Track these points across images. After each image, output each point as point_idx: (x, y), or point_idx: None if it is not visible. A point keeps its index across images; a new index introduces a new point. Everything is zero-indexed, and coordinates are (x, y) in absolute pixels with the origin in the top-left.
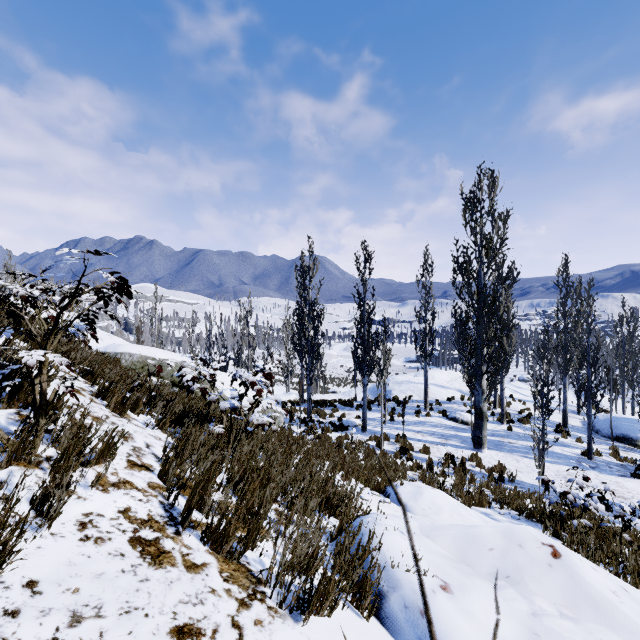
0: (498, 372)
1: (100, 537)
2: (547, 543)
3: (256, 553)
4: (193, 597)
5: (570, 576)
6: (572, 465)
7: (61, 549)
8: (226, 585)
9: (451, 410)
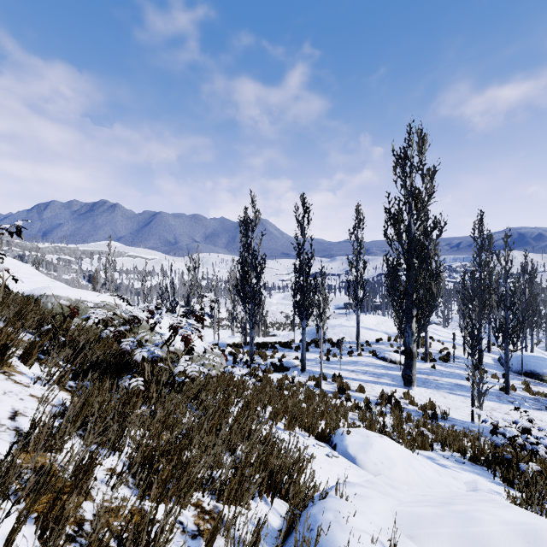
0: (427, 315)
1: None
2: None
3: None
4: None
5: None
6: (493, 400)
7: None
8: None
9: (380, 350)
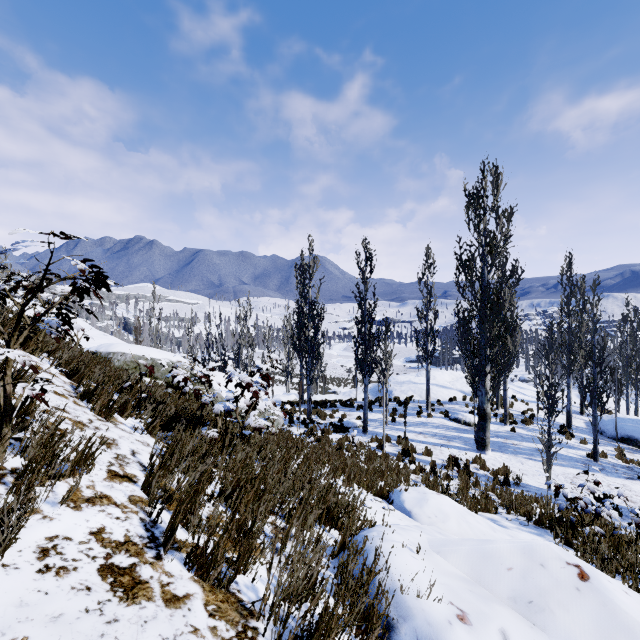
0: (502, 372)
1: (64, 567)
2: (572, 563)
3: (248, 578)
4: None
5: (602, 602)
6: (578, 467)
7: (12, 585)
8: (211, 622)
9: (453, 411)
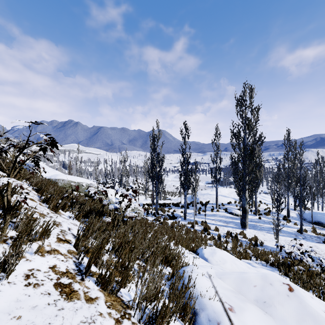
0: (254, 189)
1: (37, 283)
2: (286, 283)
3: (126, 290)
4: (89, 318)
5: (299, 302)
6: (292, 237)
7: (13, 291)
8: (108, 310)
9: (229, 208)
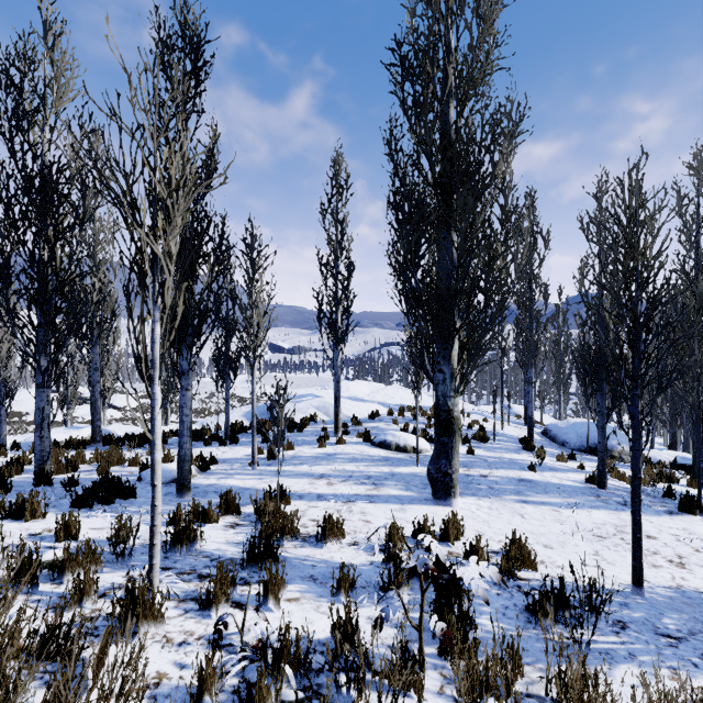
0: (491, 321)
1: None
2: None
3: None
4: None
5: None
6: (599, 506)
7: None
8: None
9: (377, 431)
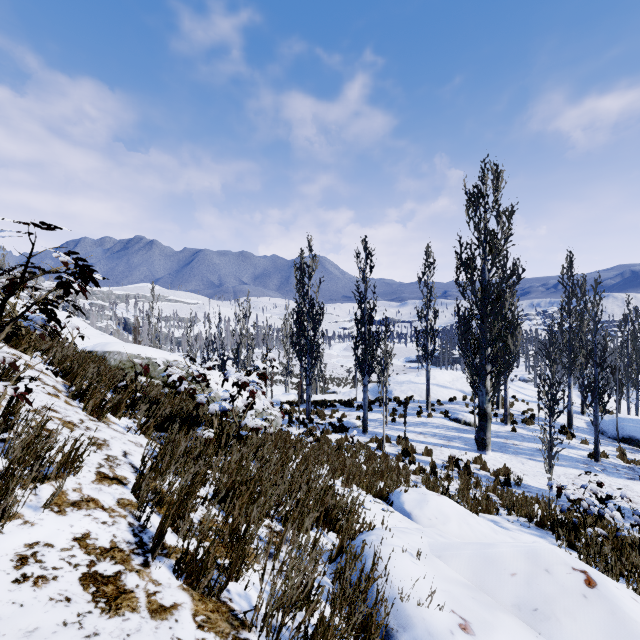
0: (503, 372)
1: (42, 576)
2: (578, 568)
3: (241, 585)
4: None
5: (610, 611)
6: (579, 468)
7: None
8: (200, 634)
9: (453, 411)
